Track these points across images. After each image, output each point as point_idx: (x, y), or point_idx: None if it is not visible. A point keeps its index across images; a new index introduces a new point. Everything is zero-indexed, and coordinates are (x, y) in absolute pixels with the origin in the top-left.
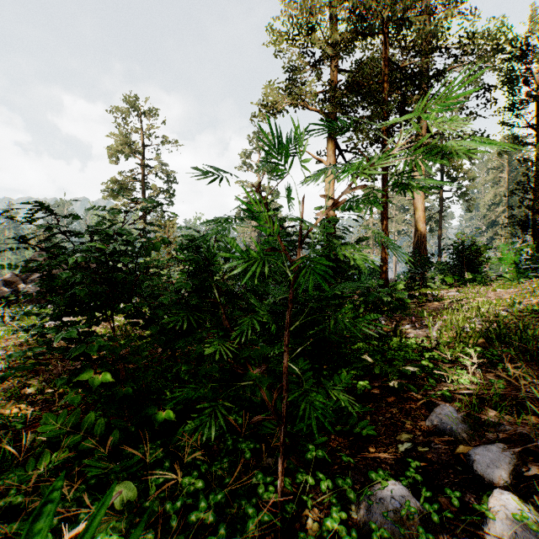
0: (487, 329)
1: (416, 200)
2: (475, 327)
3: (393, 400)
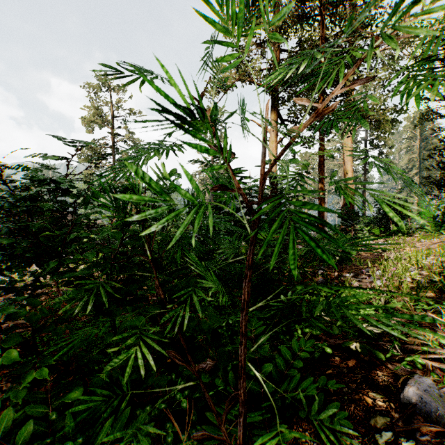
0: (430, 280)
1: (346, 163)
2: (419, 277)
3: (355, 364)
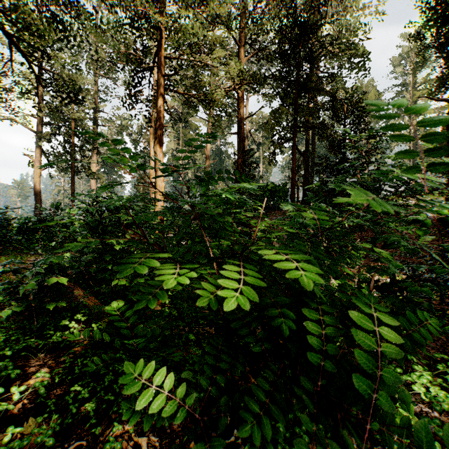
0: None
1: (92, 186)
2: None
3: None
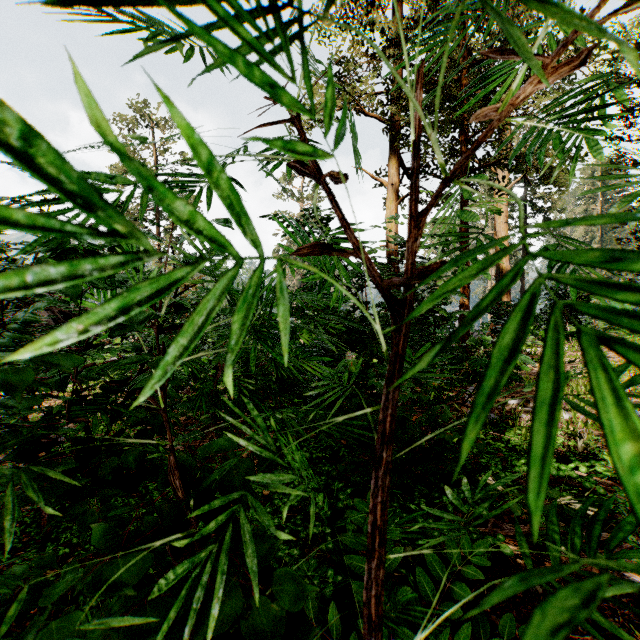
0: None
1: (498, 233)
2: None
3: None
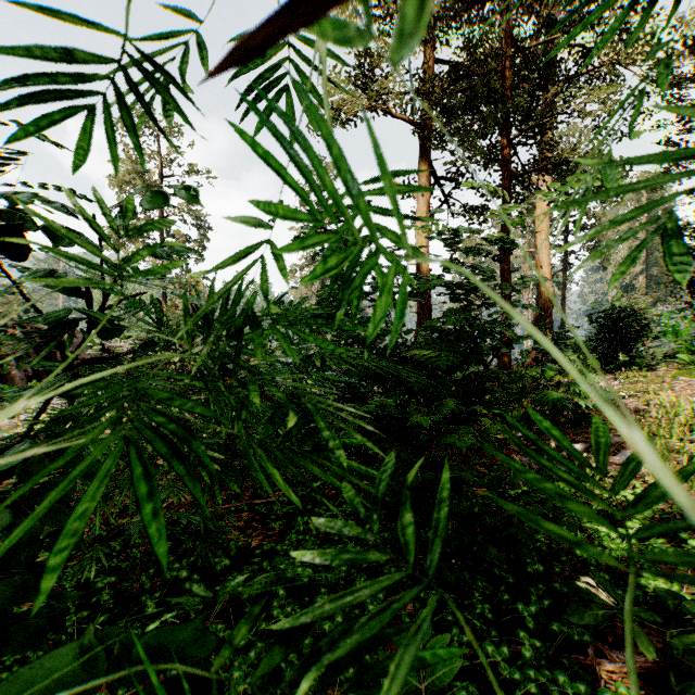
0: None
1: (539, 250)
2: None
3: None
